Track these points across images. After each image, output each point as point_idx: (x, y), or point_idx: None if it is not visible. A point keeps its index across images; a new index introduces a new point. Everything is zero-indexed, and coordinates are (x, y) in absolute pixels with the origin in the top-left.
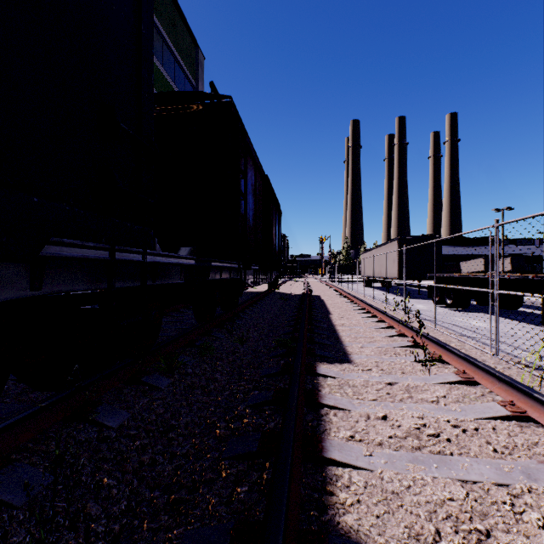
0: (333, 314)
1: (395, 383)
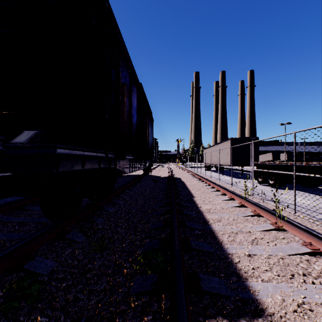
0: (196, 197)
1: None
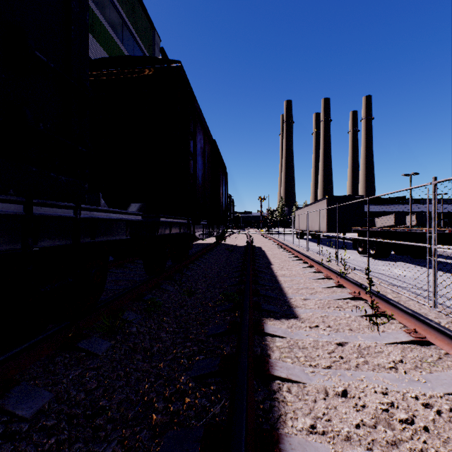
0: (274, 265)
1: (346, 343)
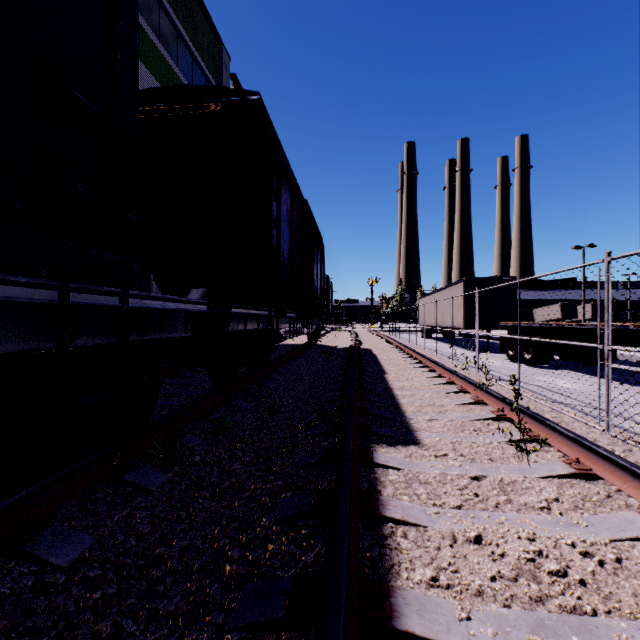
0: (389, 374)
1: (483, 477)
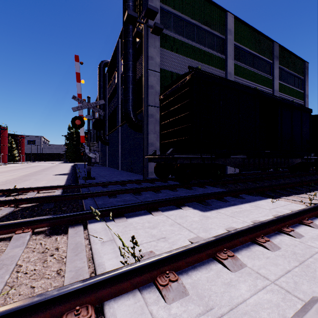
0: None
1: None
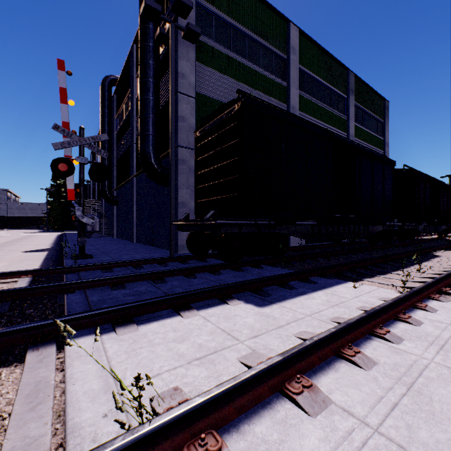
0: None
1: None
